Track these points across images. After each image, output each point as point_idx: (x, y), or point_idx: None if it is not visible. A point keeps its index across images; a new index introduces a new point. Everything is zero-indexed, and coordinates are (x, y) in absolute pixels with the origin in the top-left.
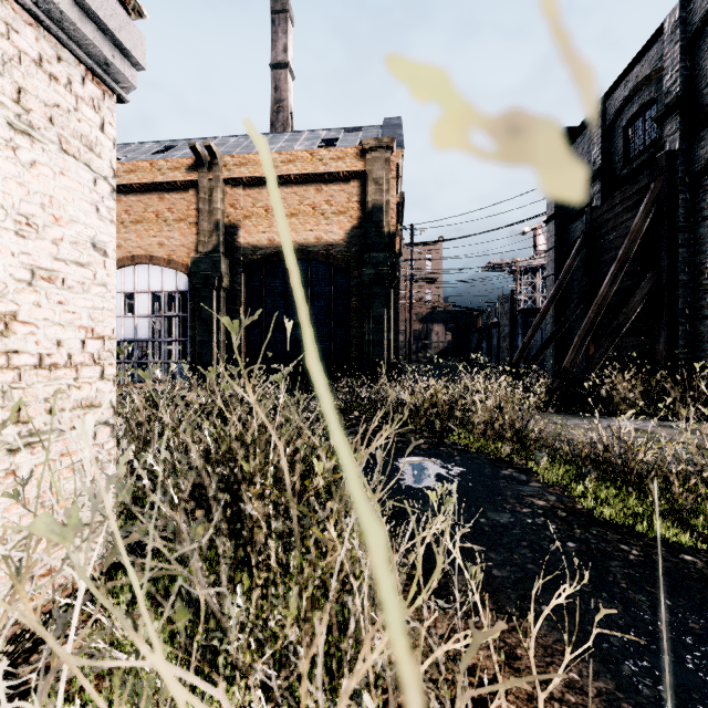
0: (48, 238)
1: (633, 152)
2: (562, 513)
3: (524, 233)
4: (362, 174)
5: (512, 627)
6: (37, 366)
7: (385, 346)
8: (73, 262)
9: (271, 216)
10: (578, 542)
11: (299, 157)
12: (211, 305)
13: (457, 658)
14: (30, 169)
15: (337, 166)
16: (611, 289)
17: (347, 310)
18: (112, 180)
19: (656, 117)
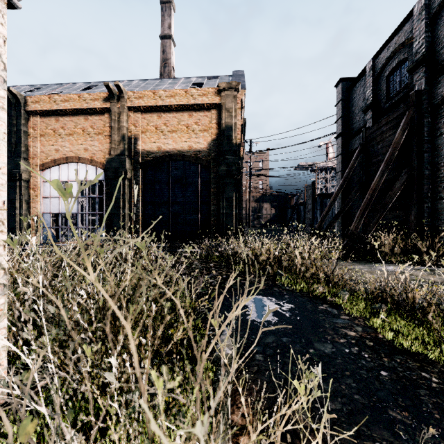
0: None
1: (392, 92)
2: (370, 343)
3: (320, 146)
4: (218, 105)
5: None
6: None
7: (233, 217)
8: None
9: (159, 132)
10: (388, 371)
11: (177, 93)
12: (119, 190)
13: None
14: None
15: (203, 100)
16: (381, 179)
17: (209, 193)
18: (2, 72)
19: (409, 69)
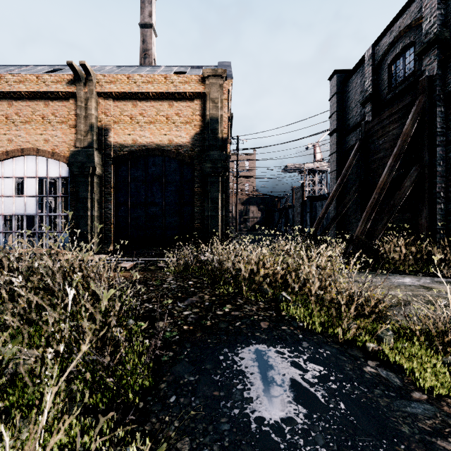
0: None
1: (395, 82)
2: None
3: (308, 148)
4: (202, 95)
5: None
6: None
7: (219, 220)
8: None
9: (135, 122)
10: None
11: (156, 79)
12: (87, 188)
13: None
14: None
15: (185, 88)
16: (389, 176)
17: (192, 193)
18: None
19: (418, 52)
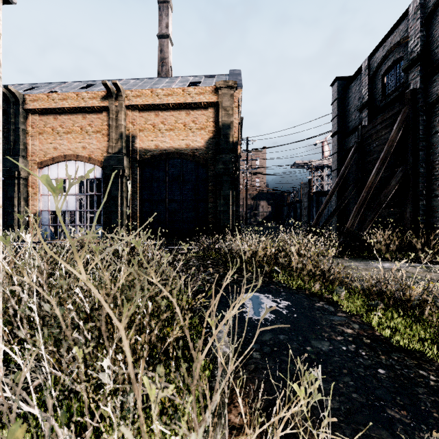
0: None
1: (388, 91)
2: (367, 340)
3: (316, 145)
4: (215, 104)
5: None
6: None
7: (230, 214)
8: None
9: (157, 130)
10: (386, 369)
11: (175, 92)
12: (117, 188)
13: None
14: None
15: (200, 98)
16: (376, 177)
17: (206, 191)
18: None
19: (404, 68)
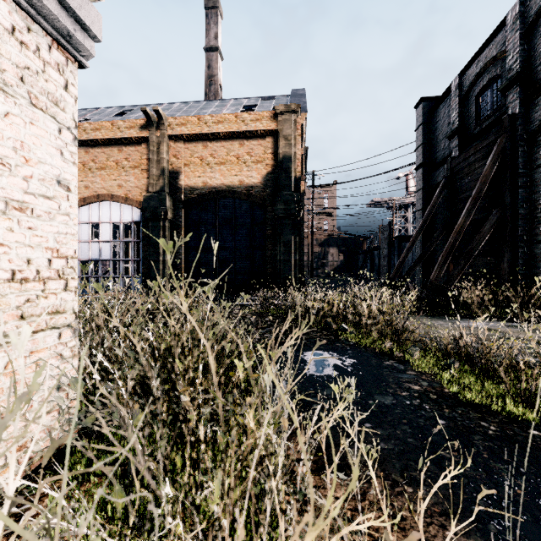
0: (19, 175)
1: (483, 115)
2: (433, 396)
3: (399, 178)
4: (275, 132)
5: (398, 492)
6: (9, 280)
7: (293, 264)
8: (41, 196)
9: (205, 164)
10: (447, 420)
11: (226, 119)
12: (159, 233)
13: (354, 519)
14: (4, 119)
15: (256, 126)
16: (466, 220)
17: (264, 236)
18: (74, 130)
19: (501, 88)
